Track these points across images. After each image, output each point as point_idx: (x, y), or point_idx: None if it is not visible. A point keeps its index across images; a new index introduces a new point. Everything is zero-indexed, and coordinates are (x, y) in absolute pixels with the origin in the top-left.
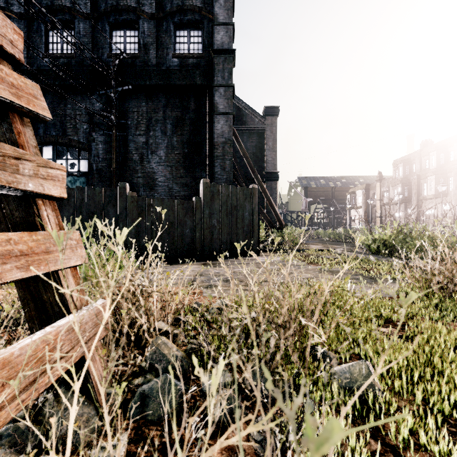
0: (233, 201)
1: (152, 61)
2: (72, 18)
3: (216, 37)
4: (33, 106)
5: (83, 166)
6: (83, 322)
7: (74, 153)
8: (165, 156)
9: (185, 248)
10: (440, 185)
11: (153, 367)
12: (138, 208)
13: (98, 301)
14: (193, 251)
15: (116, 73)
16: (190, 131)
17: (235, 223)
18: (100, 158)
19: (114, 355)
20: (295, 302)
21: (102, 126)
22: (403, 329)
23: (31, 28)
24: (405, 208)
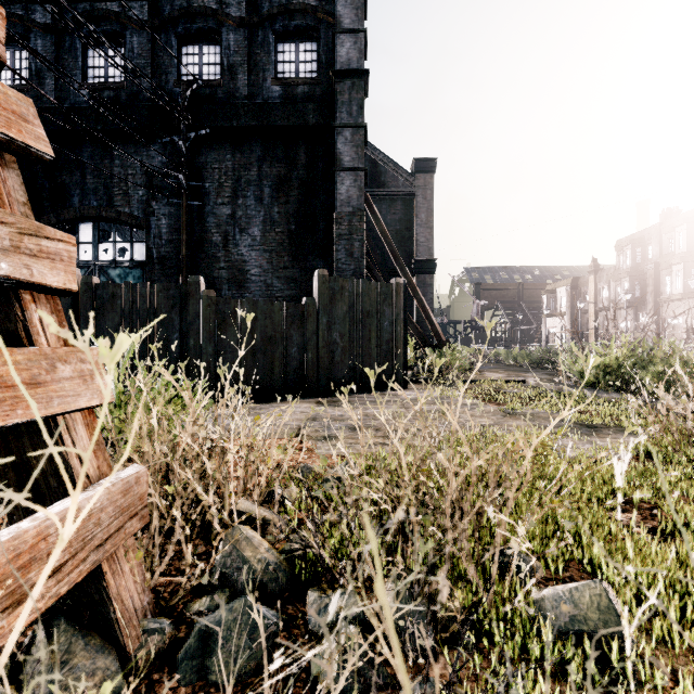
0: (364, 303)
1: (241, 91)
2: (122, 30)
3: (339, 51)
4: (18, 133)
5: (138, 252)
6: (95, 508)
7: (127, 235)
8: (261, 236)
9: (290, 377)
10: (693, 278)
11: (227, 580)
12: (219, 315)
13: (129, 469)
14: (302, 382)
15: (187, 110)
16: (299, 197)
17: (369, 338)
18: (163, 239)
19: (42, 658)
20: (473, 473)
21: (166, 191)
22: (652, 516)
23: (62, 46)
24: (636, 314)
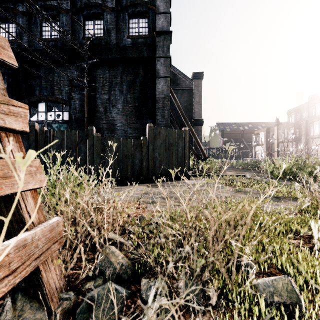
0: (170, 139)
1: (113, 41)
2: (58, 13)
3: (158, 22)
4: None
5: (65, 116)
6: (35, 239)
7: (61, 108)
8: (122, 108)
9: (135, 174)
10: None
11: (102, 272)
12: (102, 145)
13: (53, 219)
14: (141, 176)
15: (88, 50)
16: (139, 90)
17: (172, 155)
18: (77, 110)
19: None
20: (223, 221)
21: (78, 88)
22: (309, 241)
23: (31, 21)
24: (297, 144)
